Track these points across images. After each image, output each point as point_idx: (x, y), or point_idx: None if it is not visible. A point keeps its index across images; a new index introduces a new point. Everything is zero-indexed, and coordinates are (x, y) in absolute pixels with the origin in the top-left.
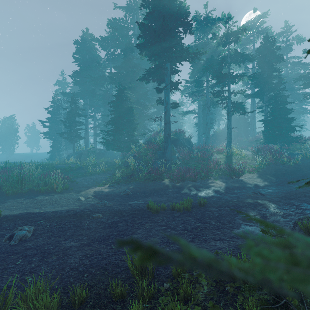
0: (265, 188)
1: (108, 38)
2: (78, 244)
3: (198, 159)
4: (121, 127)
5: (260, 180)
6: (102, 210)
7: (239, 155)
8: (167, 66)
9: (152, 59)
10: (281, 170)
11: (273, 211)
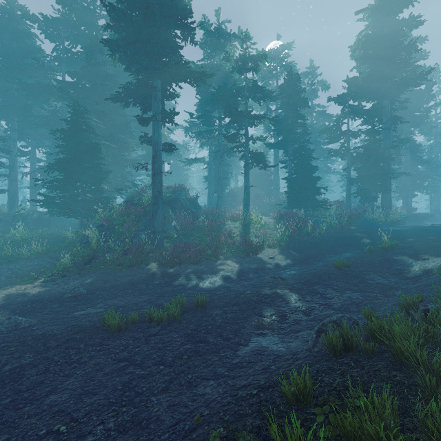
0: (287, 268)
1: (57, 22)
2: None
3: (205, 229)
4: (78, 176)
5: (282, 257)
6: (3, 341)
7: (258, 224)
8: (157, 84)
9: (133, 70)
10: (306, 242)
11: (295, 305)
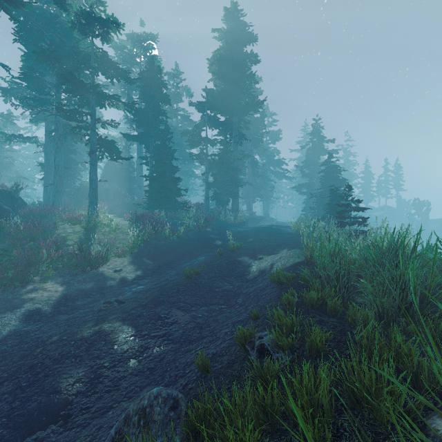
0: (134, 283)
1: None
2: None
3: (16, 236)
4: None
5: (132, 268)
6: None
7: (108, 227)
8: None
9: None
10: (163, 247)
11: (122, 349)
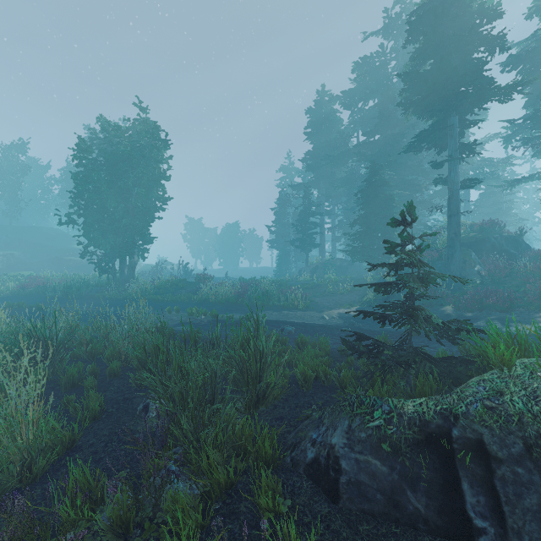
0: None
1: (353, 91)
2: (332, 342)
3: (526, 275)
4: (374, 227)
5: None
6: (351, 328)
7: None
8: (453, 120)
9: (426, 114)
10: None
11: None
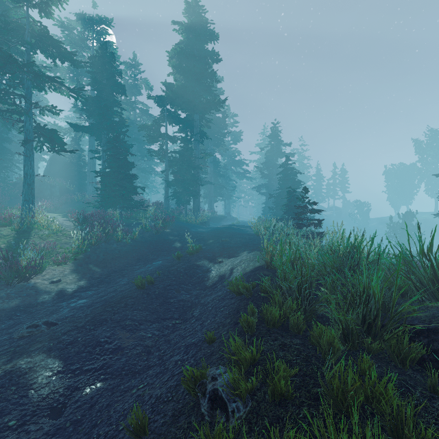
0: (75, 296)
1: None
2: None
3: None
4: None
5: (74, 278)
6: None
7: (47, 229)
8: None
9: None
10: (114, 251)
11: (40, 394)
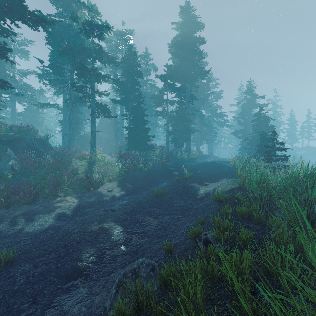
0: (120, 199)
1: None
2: None
3: (49, 167)
4: None
5: (118, 189)
6: None
7: (102, 162)
8: None
9: None
10: (138, 176)
11: (116, 239)
